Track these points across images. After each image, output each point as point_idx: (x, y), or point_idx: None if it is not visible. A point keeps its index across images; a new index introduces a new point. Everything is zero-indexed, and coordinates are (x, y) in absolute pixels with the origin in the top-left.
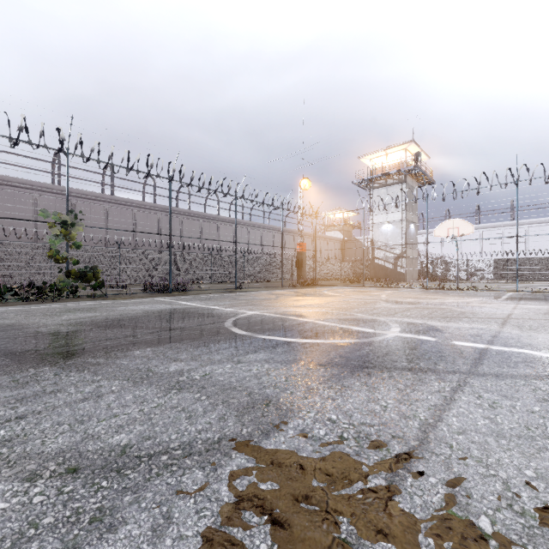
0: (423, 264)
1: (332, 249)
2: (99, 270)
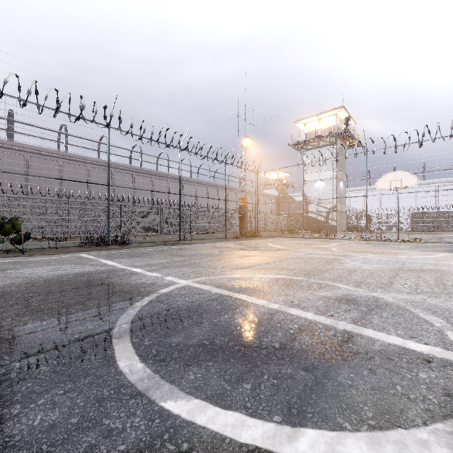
0: (348, 217)
1: (269, 204)
2: (20, 222)
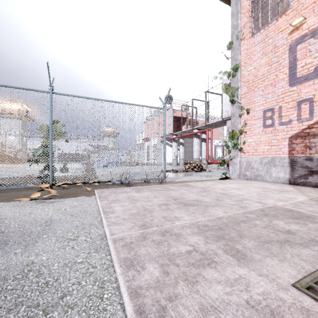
0: (29, 154)
1: None
2: None
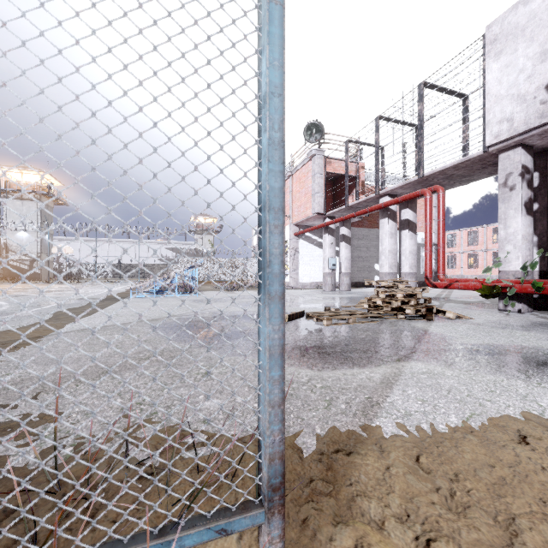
0: (61, 266)
1: None
2: None
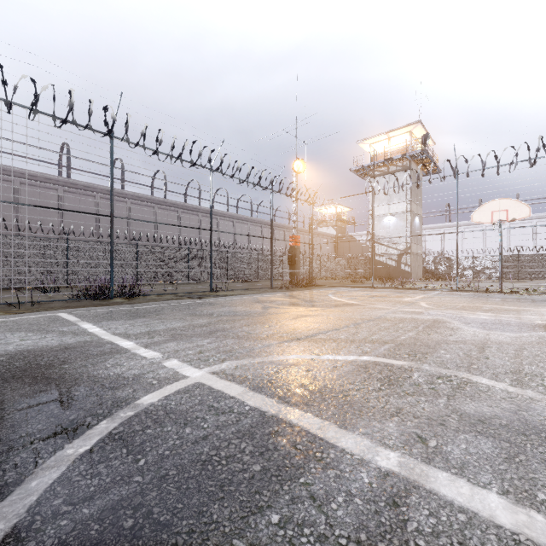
0: (424, 262)
1: (325, 245)
2: None
